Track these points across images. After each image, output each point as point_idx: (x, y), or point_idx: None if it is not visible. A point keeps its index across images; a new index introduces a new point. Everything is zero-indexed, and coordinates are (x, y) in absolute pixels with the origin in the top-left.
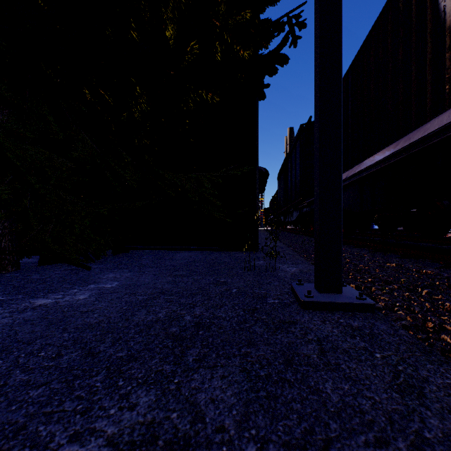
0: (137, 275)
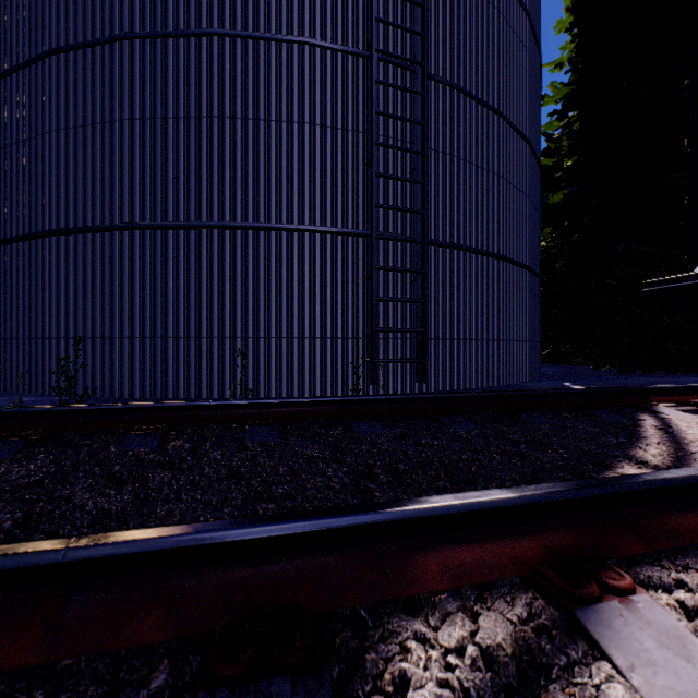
0: None
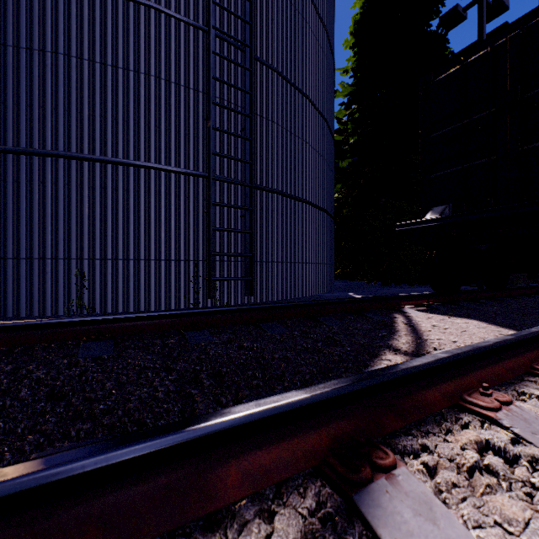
0: (429, 288)
